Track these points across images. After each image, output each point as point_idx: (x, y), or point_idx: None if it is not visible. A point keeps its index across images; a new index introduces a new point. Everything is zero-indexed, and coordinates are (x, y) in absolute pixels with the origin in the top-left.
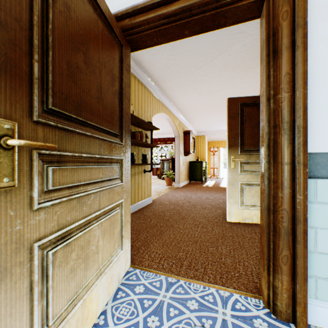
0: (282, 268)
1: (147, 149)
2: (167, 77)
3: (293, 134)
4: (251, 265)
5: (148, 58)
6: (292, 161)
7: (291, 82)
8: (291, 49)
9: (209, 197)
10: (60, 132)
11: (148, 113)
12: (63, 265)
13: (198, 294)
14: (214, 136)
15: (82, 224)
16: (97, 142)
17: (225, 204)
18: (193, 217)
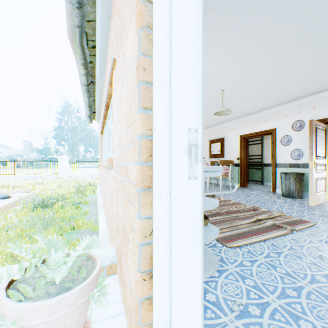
0: None
1: None
2: None
3: None
4: None
5: None
6: None
7: None
8: None
9: None
10: (316, 160)
11: None
12: (317, 184)
13: None
14: None
15: (318, 178)
16: (320, 160)
17: None
18: None
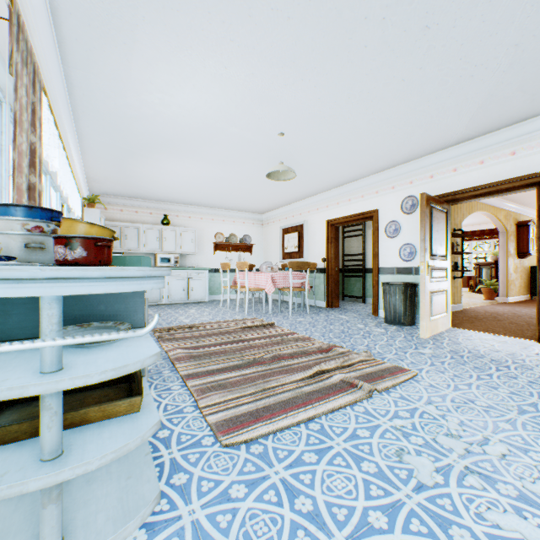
0: None
1: (456, 256)
2: None
3: None
4: None
5: None
6: None
7: None
8: None
9: None
10: (432, 261)
11: (457, 219)
12: (433, 301)
13: (494, 336)
14: None
15: (435, 292)
16: (439, 262)
17: None
18: (511, 321)
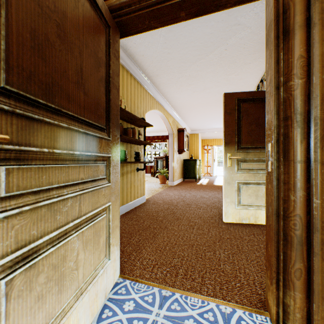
0: (294, 284)
1: (140, 147)
2: (161, 72)
3: (308, 127)
4: (253, 272)
5: (141, 50)
6: (306, 159)
7: (306, 67)
8: (305, 28)
9: (203, 195)
10: (19, 120)
11: (142, 109)
12: (24, 295)
13: (196, 311)
14: (208, 134)
15: (55, 237)
16: (77, 135)
17: (220, 203)
18: (188, 217)
